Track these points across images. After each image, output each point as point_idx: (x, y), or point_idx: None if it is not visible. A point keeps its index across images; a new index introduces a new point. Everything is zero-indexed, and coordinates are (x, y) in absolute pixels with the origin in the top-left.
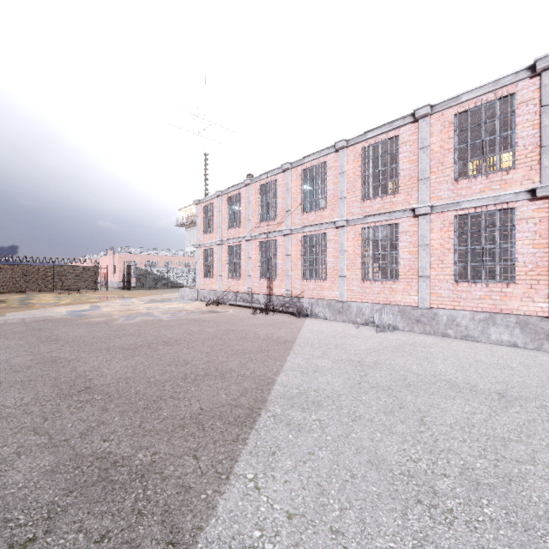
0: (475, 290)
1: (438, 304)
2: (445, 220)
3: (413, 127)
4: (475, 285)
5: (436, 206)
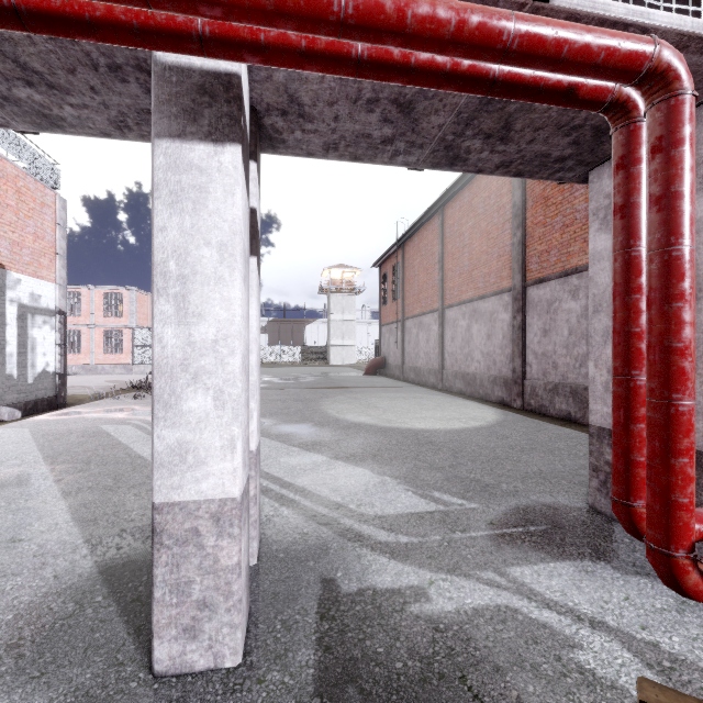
0: (111, 357)
1: (98, 363)
2: (101, 331)
3: (88, 291)
4: (111, 355)
5: (97, 325)
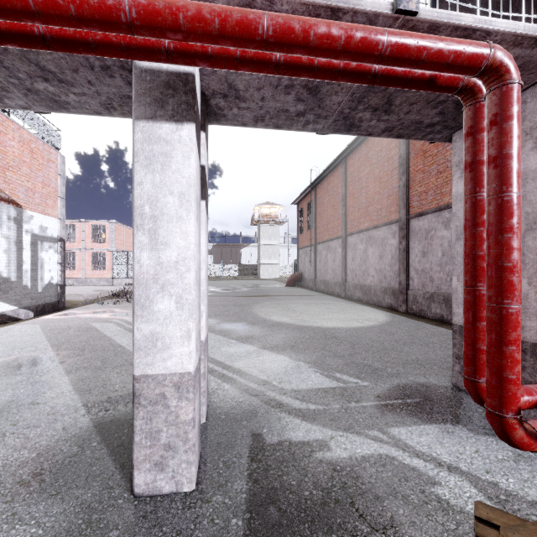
0: (97, 272)
1: (88, 277)
2: (90, 253)
3: (80, 223)
4: (97, 271)
5: (87, 249)
